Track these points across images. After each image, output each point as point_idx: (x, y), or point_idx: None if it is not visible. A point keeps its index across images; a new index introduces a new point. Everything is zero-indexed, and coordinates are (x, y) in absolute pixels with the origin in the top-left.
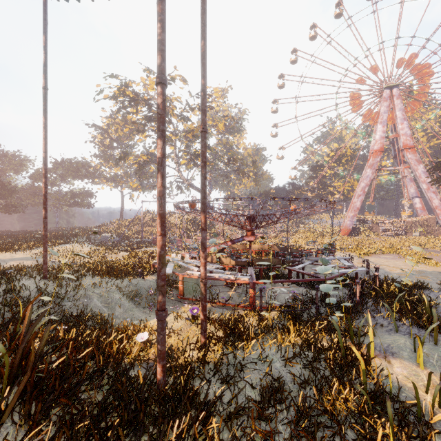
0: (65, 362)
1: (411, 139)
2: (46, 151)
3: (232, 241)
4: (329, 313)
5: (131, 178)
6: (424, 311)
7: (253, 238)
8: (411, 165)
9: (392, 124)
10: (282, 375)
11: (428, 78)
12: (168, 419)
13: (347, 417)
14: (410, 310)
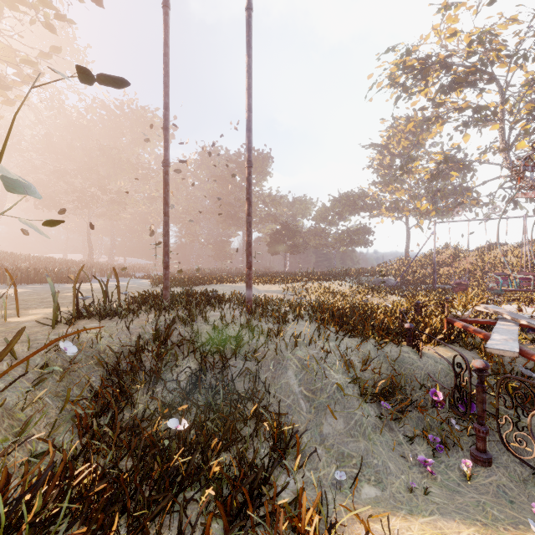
0: None
1: None
2: (249, 108)
3: None
4: None
5: (420, 200)
6: None
7: None
8: None
9: None
10: None
11: None
12: None
13: None
14: None
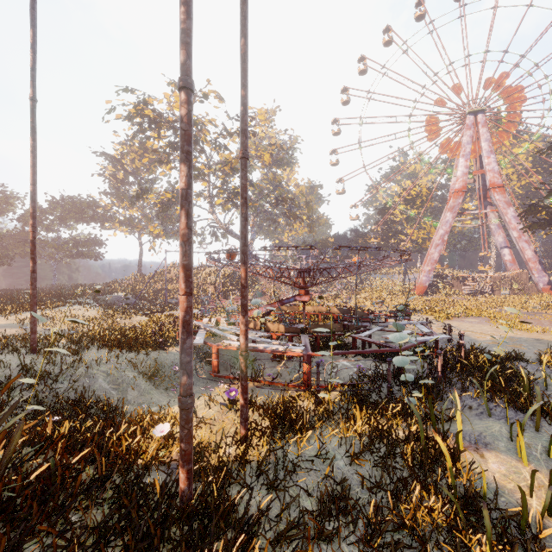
0: (50, 470)
1: (499, 176)
2: (34, 183)
3: (281, 302)
4: (404, 393)
5: (152, 221)
6: (521, 388)
7: (307, 297)
8: (499, 208)
9: (476, 158)
10: (346, 476)
11: (520, 102)
12: (194, 547)
13: (432, 533)
14: (504, 387)
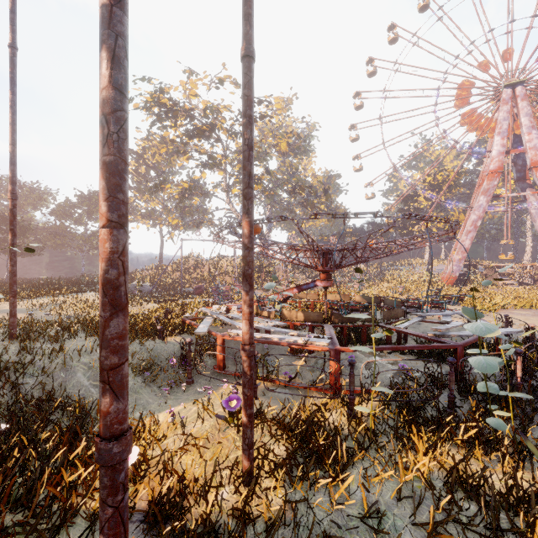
0: None
1: None
2: (14, 143)
3: (299, 287)
4: (473, 407)
5: (172, 213)
6: None
7: (329, 282)
8: None
9: (514, 135)
10: None
11: None
12: None
13: None
14: None
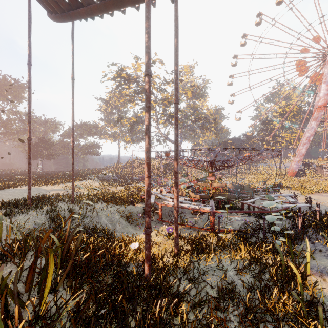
0: (89, 256)
1: None
2: (73, 120)
3: (197, 180)
4: (274, 238)
5: (125, 134)
6: None
7: (213, 178)
8: None
9: None
10: (234, 281)
11: None
12: (153, 300)
13: (286, 317)
14: None
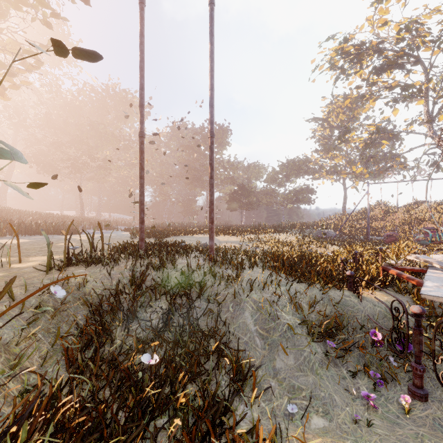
0: None
1: None
2: (212, 87)
3: None
4: None
5: (355, 165)
6: None
7: None
8: None
9: None
10: None
11: None
12: None
13: None
14: None
